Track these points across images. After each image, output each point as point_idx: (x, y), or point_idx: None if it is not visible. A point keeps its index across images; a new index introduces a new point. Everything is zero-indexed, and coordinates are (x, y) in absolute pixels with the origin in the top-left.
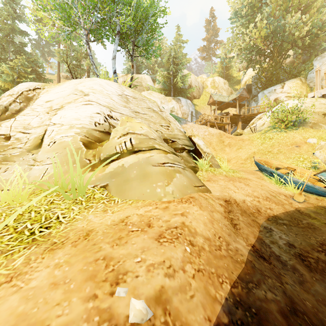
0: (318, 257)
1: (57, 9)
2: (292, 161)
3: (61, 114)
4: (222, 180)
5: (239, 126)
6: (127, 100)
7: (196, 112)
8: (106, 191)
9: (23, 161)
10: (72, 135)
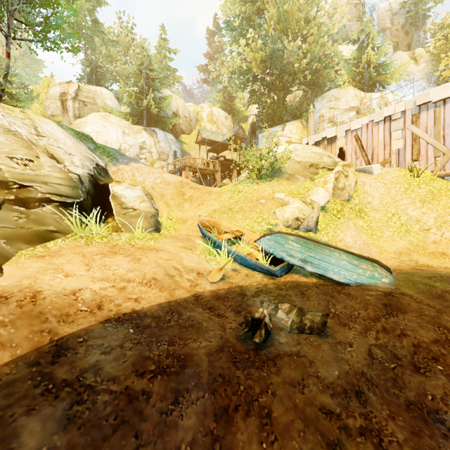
0: (126, 388)
1: None
2: (249, 222)
3: None
4: (76, 254)
5: (234, 175)
6: None
7: (184, 153)
8: None
9: None
10: None
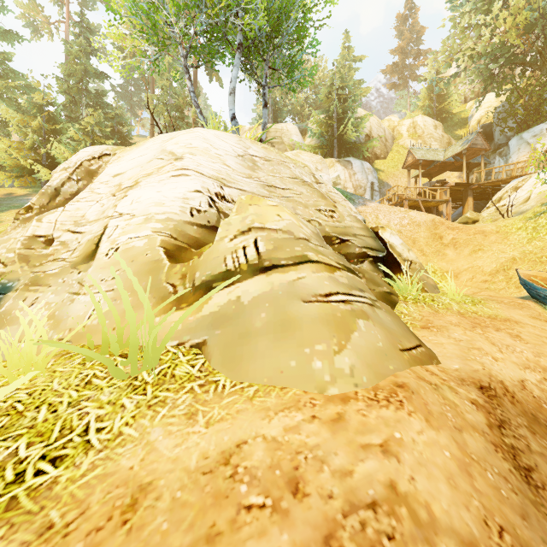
0: None
1: (136, 17)
2: None
3: (133, 197)
4: (457, 327)
5: (468, 205)
6: (254, 164)
7: (381, 184)
8: (202, 356)
9: (62, 285)
10: (146, 234)
